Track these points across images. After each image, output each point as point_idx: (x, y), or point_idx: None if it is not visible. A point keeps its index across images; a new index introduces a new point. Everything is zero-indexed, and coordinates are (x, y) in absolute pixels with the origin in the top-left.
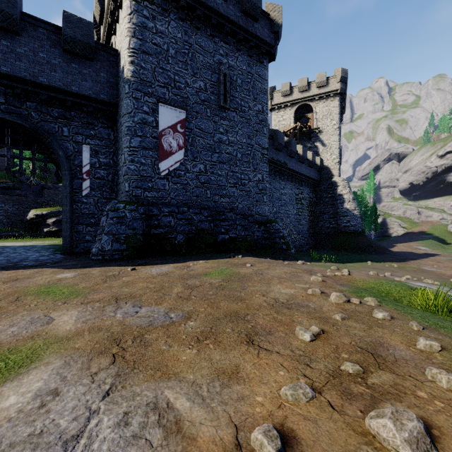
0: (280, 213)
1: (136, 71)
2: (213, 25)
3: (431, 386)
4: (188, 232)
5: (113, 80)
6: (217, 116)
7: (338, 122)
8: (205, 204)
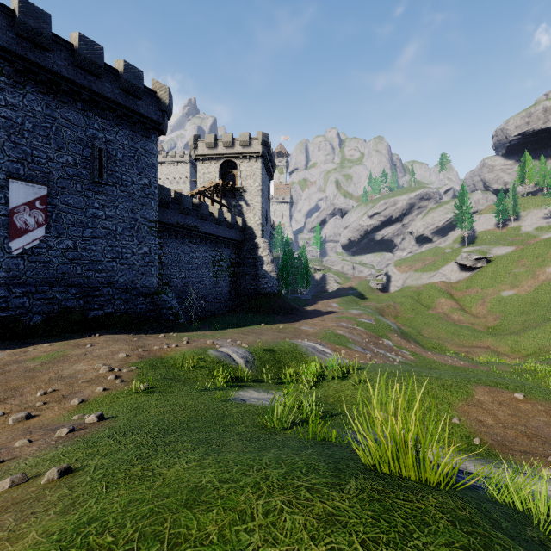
0: (191, 278)
1: None
2: (84, 100)
3: (66, 405)
4: (49, 312)
5: None
6: (91, 191)
7: (261, 184)
8: (74, 281)
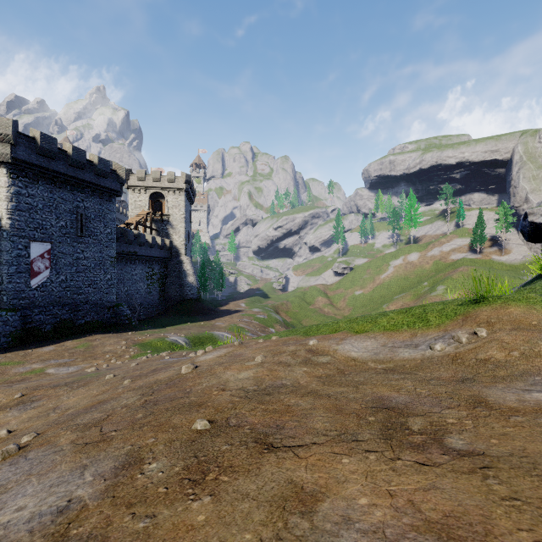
0: (131, 290)
1: (13, 224)
2: (73, 184)
3: (125, 358)
4: (55, 323)
5: None
6: (76, 242)
7: (185, 213)
8: (66, 301)
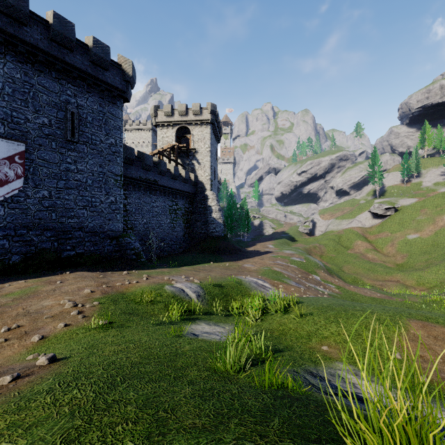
0: (152, 223)
1: None
2: (58, 70)
3: (27, 341)
4: (26, 252)
5: None
6: (65, 148)
7: (210, 146)
8: (49, 225)
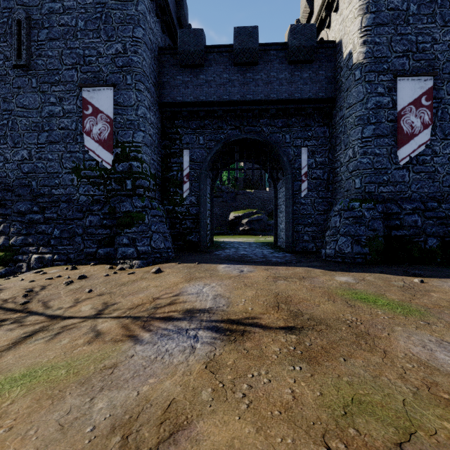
0: None
1: (369, 51)
2: None
3: None
4: (443, 235)
5: (330, 75)
6: None
7: None
8: None
